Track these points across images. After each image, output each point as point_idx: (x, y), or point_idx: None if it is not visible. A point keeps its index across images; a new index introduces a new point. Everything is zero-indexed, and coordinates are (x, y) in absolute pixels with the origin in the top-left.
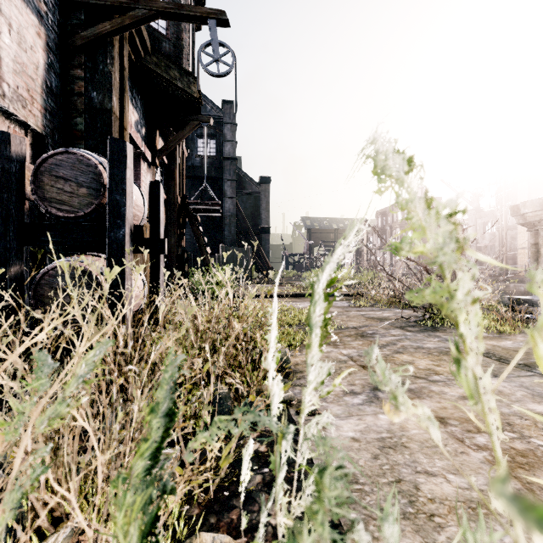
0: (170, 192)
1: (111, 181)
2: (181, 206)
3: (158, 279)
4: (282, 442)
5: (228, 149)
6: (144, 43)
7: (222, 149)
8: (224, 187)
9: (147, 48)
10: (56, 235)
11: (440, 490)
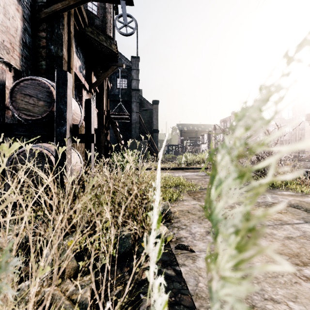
0: (100, 108)
1: (57, 96)
2: (106, 116)
3: (90, 158)
4: None
5: (134, 84)
6: (84, 19)
7: (131, 84)
8: (132, 106)
9: (85, 22)
10: (24, 131)
11: None
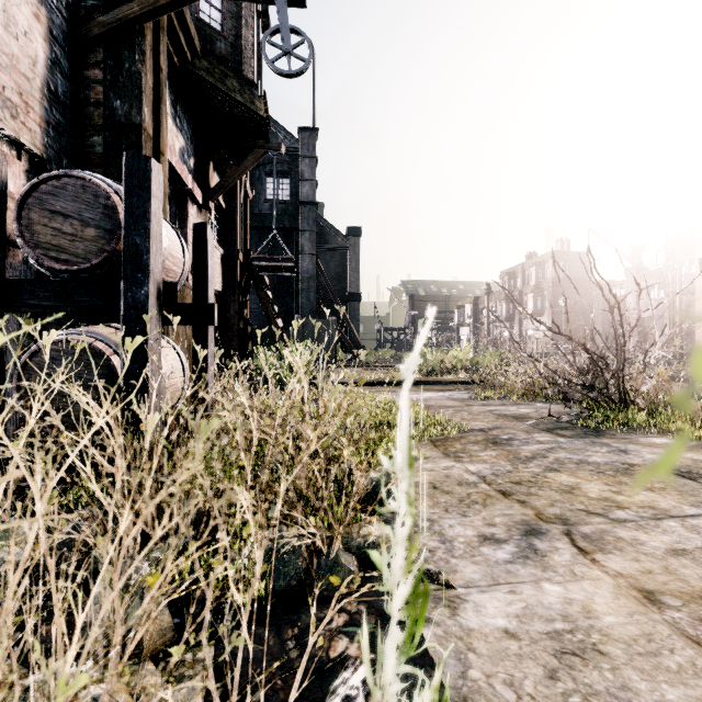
0: (228, 245)
1: (128, 215)
2: (243, 264)
3: (204, 361)
4: None
5: (306, 191)
6: (191, 41)
7: (298, 191)
8: (301, 240)
9: (195, 49)
10: (51, 297)
11: None
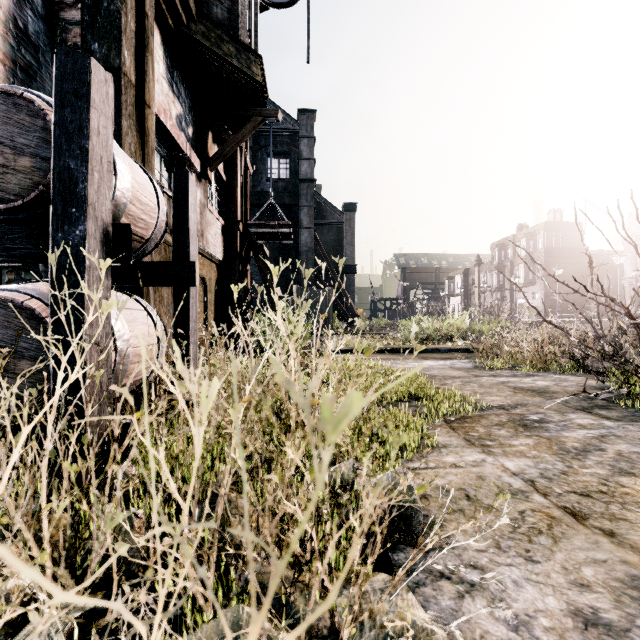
0: (229, 216)
1: (59, 131)
2: (243, 235)
3: (185, 326)
4: None
5: (305, 169)
6: (186, 2)
7: (298, 170)
8: (300, 215)
9: (190, 11)
10: None
11: None
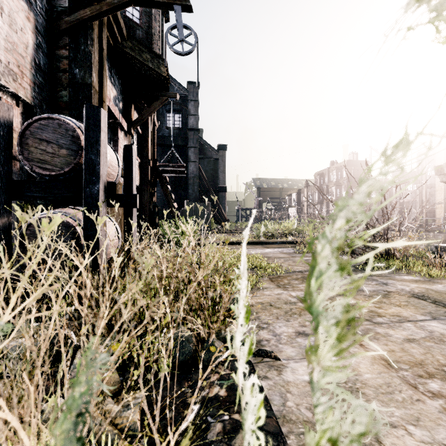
0: (143, 156)
1: (87, 142)
2: (152, 168)
3: (131, 229)
4: None
5: (192, 122)
6: (121, 30)
7: (187, 122)
8: (188, 153)
9: (123, 35)
10: (39, 191)
11: (403, 445)
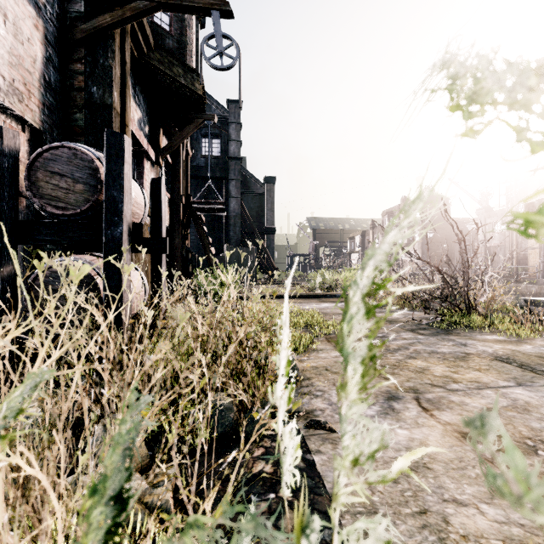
0: (174, 191)
1: (108, 176)
2: (185, 206)
3: (159, 280)
4: (302, 541)
5: (233, 149)
6: (147, 39)
7: (227, 149)
8: (229, 187)
9: (150, 44)
10: (51, 233)
11: (474, 525)
